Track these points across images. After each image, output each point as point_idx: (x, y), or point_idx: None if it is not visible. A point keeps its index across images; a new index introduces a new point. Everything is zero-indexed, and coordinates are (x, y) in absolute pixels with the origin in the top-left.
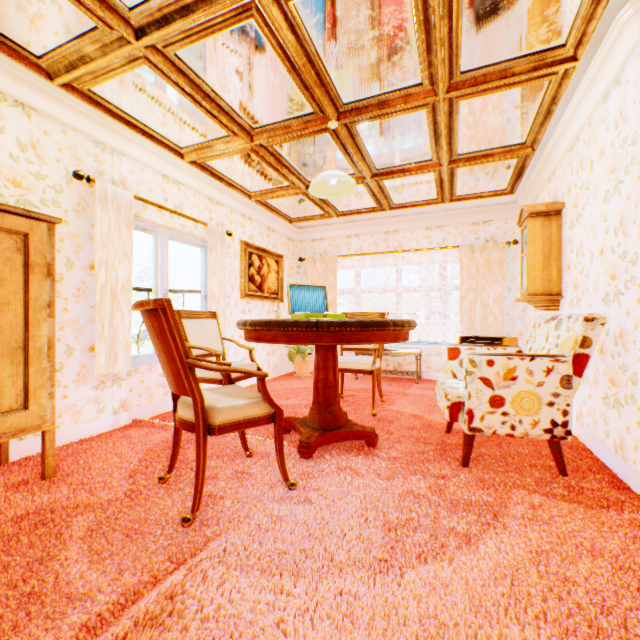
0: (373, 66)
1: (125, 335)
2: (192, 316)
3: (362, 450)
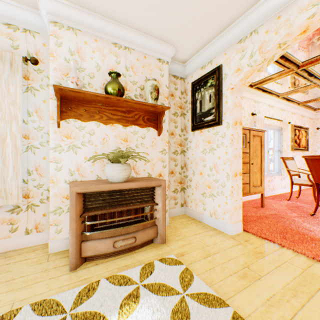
0: None
1: None
2: (286, 159)
3: None
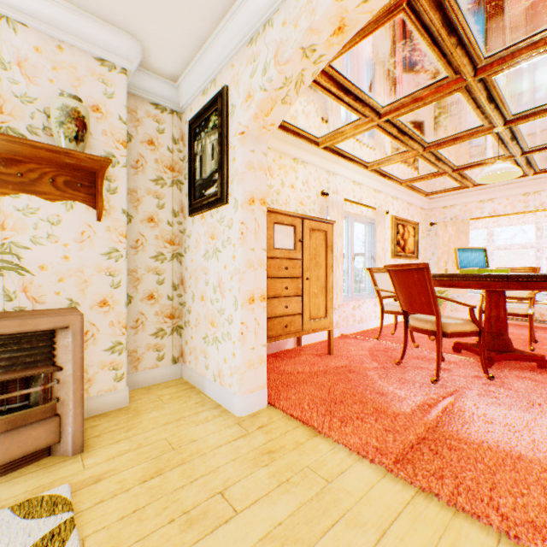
0: None
1: (339, 283)
2: (376, 271)
3: (533, 370)
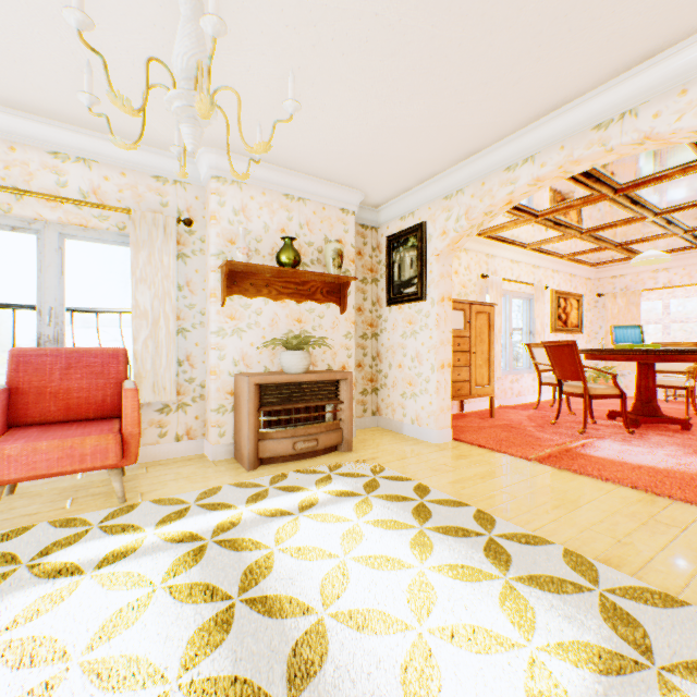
0: (686, 194)
1: (498, 357)
2: (534, 346)
3: (676, 431)
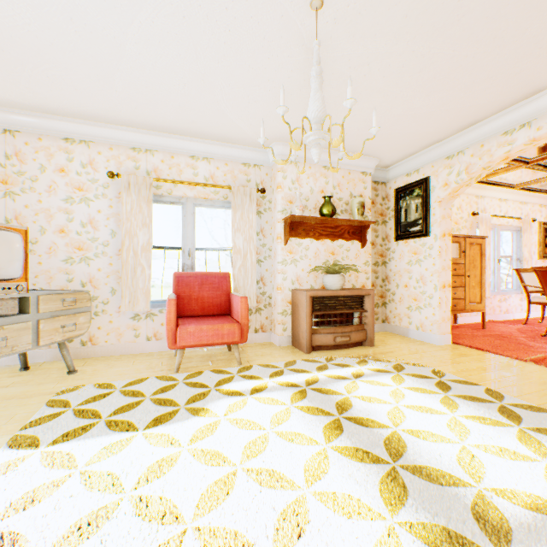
0: None
1: (487, 280)
2: (522, 271)
3: None
